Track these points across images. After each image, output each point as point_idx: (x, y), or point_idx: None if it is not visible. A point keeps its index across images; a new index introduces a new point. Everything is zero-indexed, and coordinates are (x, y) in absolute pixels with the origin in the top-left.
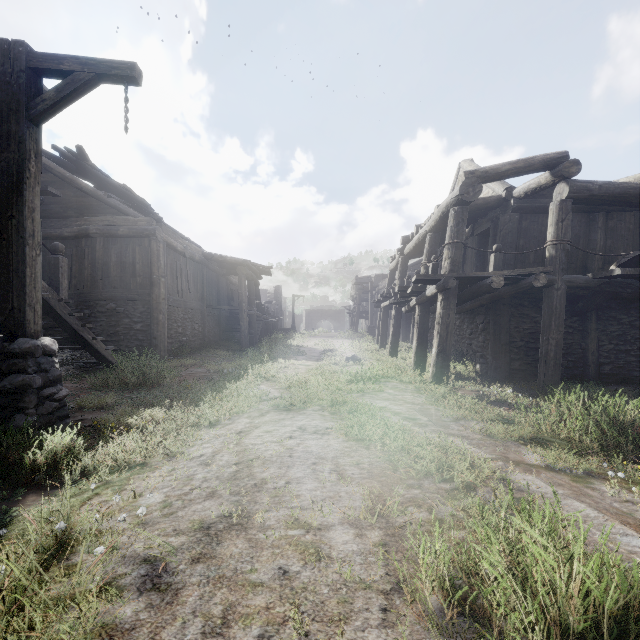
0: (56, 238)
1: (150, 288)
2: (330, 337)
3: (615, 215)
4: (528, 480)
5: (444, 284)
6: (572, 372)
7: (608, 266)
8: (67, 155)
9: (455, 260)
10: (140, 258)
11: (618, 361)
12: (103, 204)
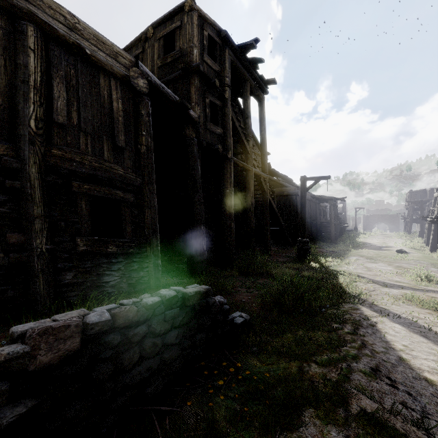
0: None
1: (296, 216)
2: (386, 237)
3: None
4: None
5: None
6: None
7: None
8: None
9: None
10: (292, 204)
11: None
12: (277, 183)
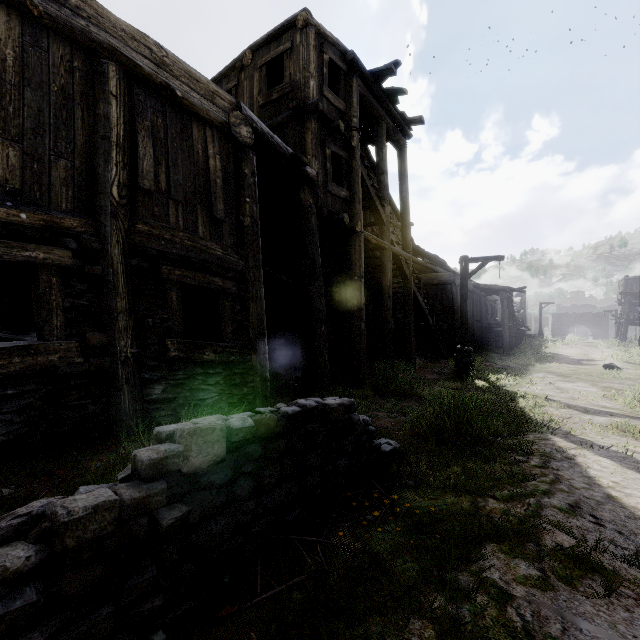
0: None
1: (452, 314)
2: (587, 346)
3: None
4: None
5: None
6: None
7: None
8: None
9: None
10: (445, 297)
11: None
12: (423, 267)
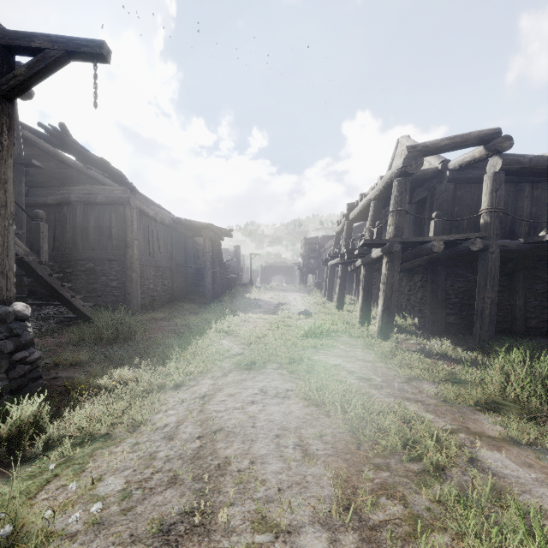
0: (41, 205)
1: (125, 249)
2: (283, 290)
3: (540, 185)
4: (498, 460)
5: (389, 248)
6: (501, 326)
7: (534, 231)
8: (51, 131)
9: (399, 226)
10: (116, 223)
11: (543, 316)
12: (83, 175)
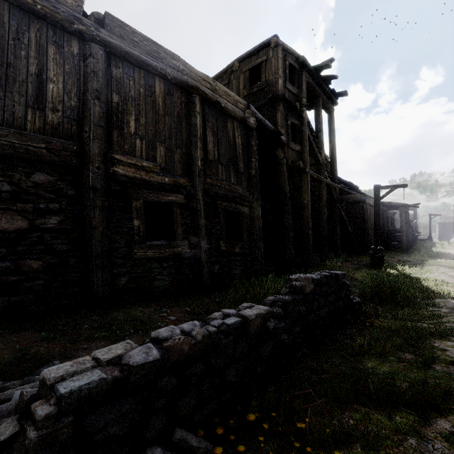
0: None
1: (363, 224)
2: None
3: None
4: None
5: None
6: None
7: None
8: None
9: None
10: (358, 211)
11: None
12: (341, 191)
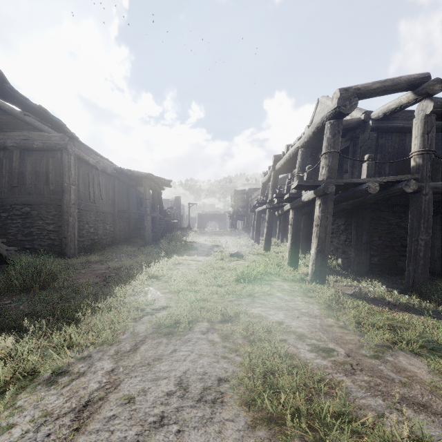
0: None
1: (62, 194)
2: (216, 234)
3: None
4: None
5: (324, 189)
6: None
7: None
8: None
9: (332, 168)
10: (53, 168)
11: None
12: (20, 121)
